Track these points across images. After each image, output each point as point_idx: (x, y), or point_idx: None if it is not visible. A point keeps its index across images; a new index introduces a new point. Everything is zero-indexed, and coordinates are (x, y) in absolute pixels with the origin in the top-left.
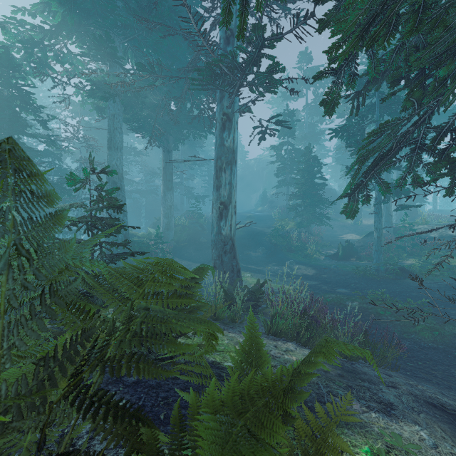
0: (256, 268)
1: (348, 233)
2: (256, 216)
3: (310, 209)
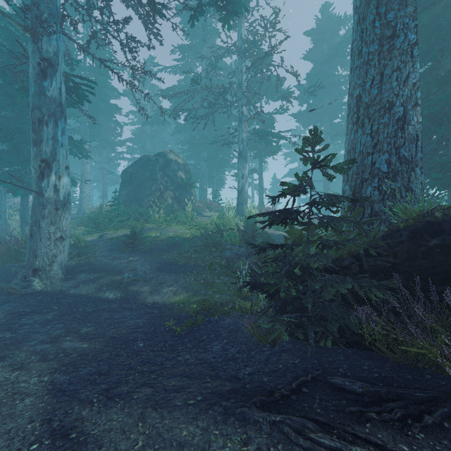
0: None
1: None
2: None
3: None
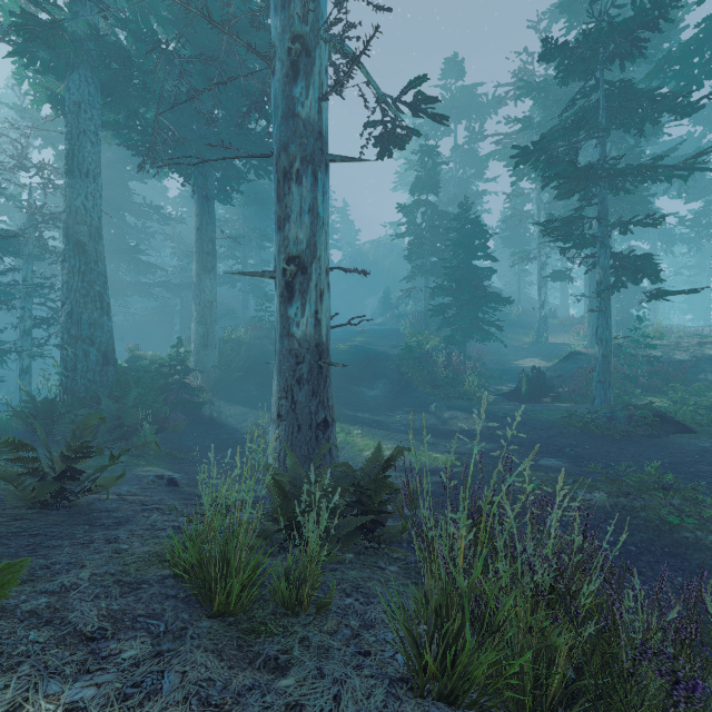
0: (374, 419)
1: (526, 357)
2: (374, 330)
3: (468, 313)
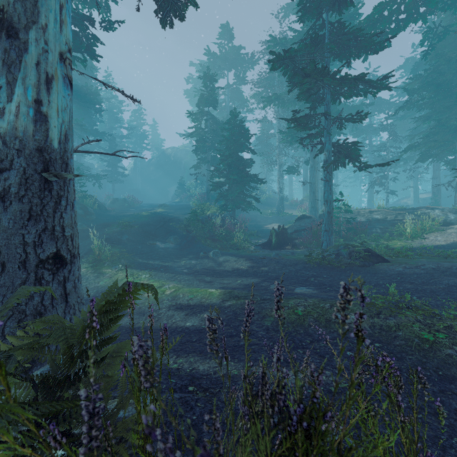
0: (162, 265)
1: (272, 223)
2: (172, 205)
3: (236, 188)
